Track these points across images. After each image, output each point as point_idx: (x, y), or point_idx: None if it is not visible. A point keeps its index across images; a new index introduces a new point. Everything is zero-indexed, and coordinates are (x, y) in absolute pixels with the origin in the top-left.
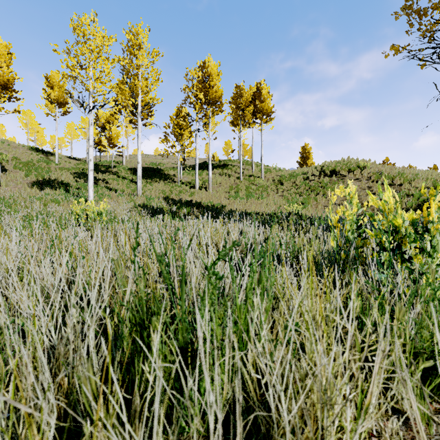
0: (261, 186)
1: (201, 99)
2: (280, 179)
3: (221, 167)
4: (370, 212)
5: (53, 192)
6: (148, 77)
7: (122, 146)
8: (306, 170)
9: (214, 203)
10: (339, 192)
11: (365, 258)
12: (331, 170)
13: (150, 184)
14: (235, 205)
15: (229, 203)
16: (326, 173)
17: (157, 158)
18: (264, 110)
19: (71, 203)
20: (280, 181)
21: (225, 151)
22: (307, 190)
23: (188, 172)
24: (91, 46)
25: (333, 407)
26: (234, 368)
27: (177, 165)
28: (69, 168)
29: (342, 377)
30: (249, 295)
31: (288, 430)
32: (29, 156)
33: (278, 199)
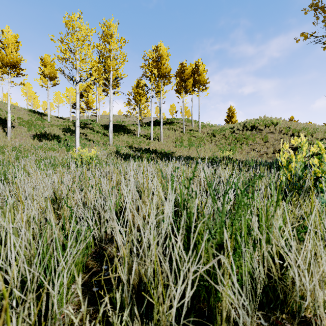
0: (199, 138)
1: (154, 73)
2: (213, 133)
3: (168, 124)
4: (318, 156)
5: (49, 143)
6: (117, 58)
7: (96, 109)
8: (232, 125)
9: (165, 150)
10: (293, 142)
11: (309, 188)
12: (252, 126)
13: (117, 136)
14: (181, 151)
15: (176, 150)
16: (247, 128)
17: (120, 117)
18: (201, 81)
19: (63, 150)
20: (213, 134)
21: (171, 112)
22: (234, 140)
23: (145, 128)
24: (78, 36)
25: (325, 284)
26: (261, 256)
27: (136, 122)
28: (58, 125)
29: (322, 266)
30: (268, 210)
31: (309, 294)
32: (29, 116)
33: (212, 147)
